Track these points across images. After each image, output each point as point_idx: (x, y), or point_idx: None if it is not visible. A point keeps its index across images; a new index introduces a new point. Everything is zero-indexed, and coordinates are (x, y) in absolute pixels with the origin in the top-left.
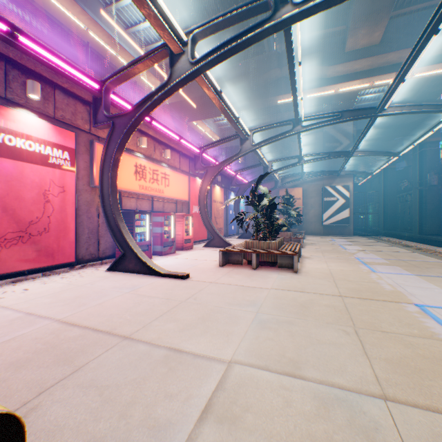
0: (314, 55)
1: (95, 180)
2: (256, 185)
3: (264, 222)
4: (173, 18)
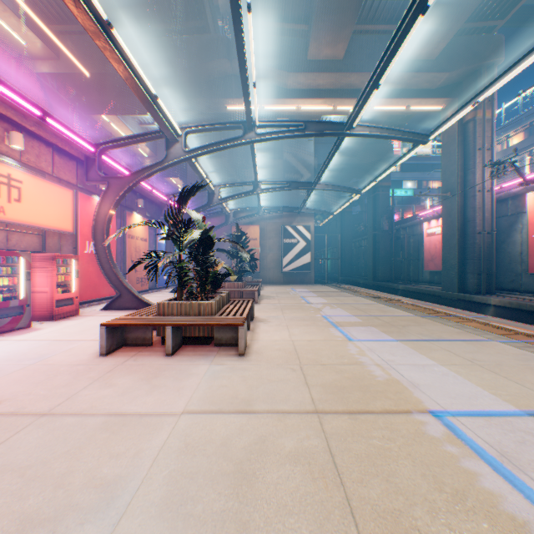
0: (273, 54)
1: None
2: (179, 205)
3: (193, 268)
4: None
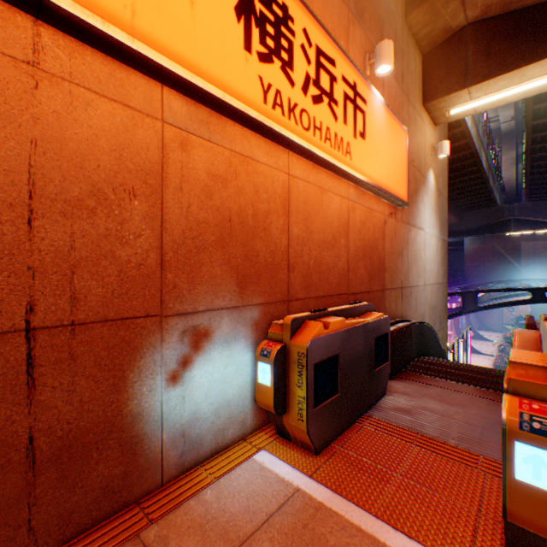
0: (543, 211)
1: None
2: (510, 334)
3: None
4: None
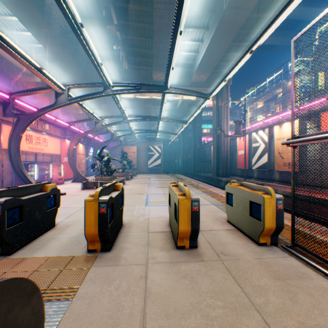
0: (139, 78)
1: (3, 145)
2: (101, 151)
3: (105, 168)
4: (59, 83)
